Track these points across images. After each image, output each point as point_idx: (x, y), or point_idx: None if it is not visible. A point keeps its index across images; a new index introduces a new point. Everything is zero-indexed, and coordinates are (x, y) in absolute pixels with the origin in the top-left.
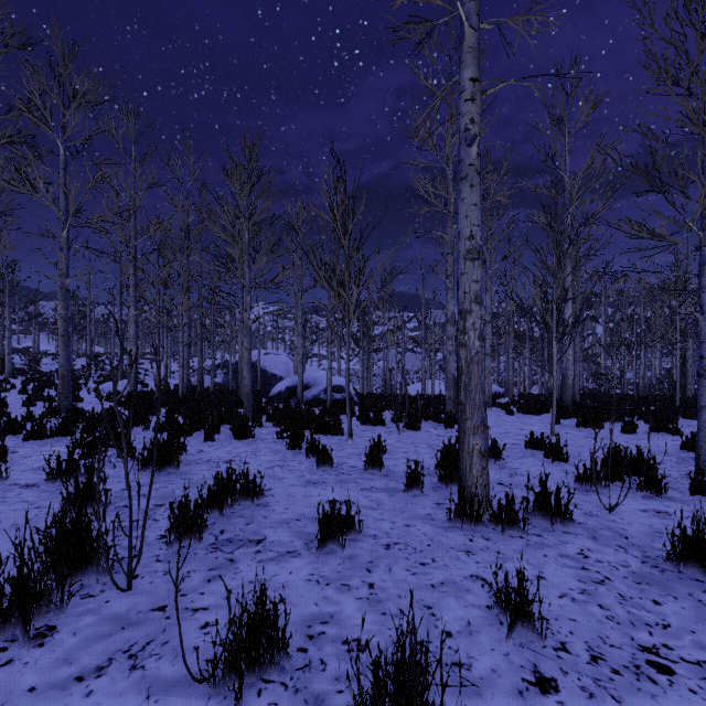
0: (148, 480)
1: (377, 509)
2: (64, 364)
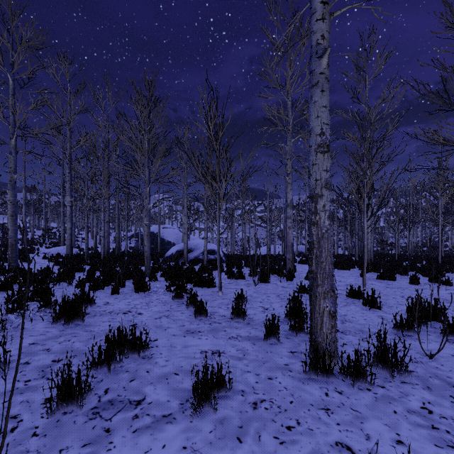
0: (56, 333)
1: (243, 359)
2: (12, 236)
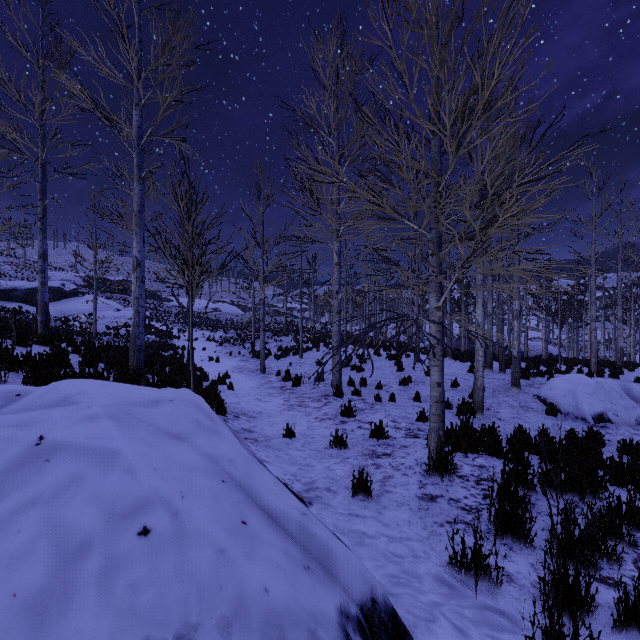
0: None
1: None
2: None
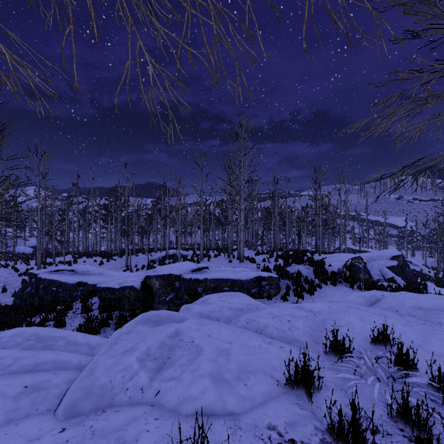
0: None
1: None
2: None
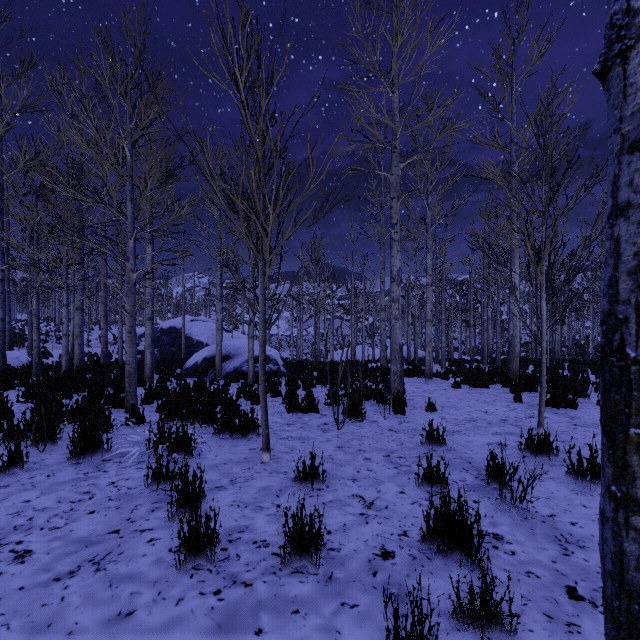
0: None
1: None
2: None
